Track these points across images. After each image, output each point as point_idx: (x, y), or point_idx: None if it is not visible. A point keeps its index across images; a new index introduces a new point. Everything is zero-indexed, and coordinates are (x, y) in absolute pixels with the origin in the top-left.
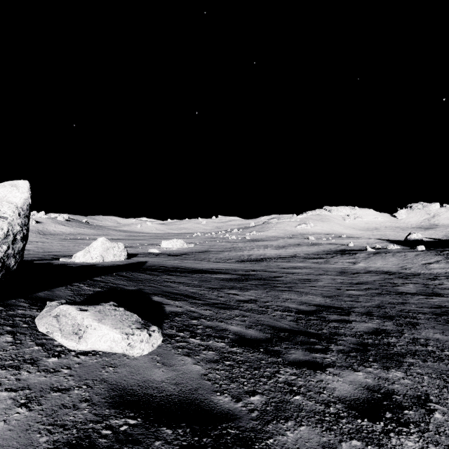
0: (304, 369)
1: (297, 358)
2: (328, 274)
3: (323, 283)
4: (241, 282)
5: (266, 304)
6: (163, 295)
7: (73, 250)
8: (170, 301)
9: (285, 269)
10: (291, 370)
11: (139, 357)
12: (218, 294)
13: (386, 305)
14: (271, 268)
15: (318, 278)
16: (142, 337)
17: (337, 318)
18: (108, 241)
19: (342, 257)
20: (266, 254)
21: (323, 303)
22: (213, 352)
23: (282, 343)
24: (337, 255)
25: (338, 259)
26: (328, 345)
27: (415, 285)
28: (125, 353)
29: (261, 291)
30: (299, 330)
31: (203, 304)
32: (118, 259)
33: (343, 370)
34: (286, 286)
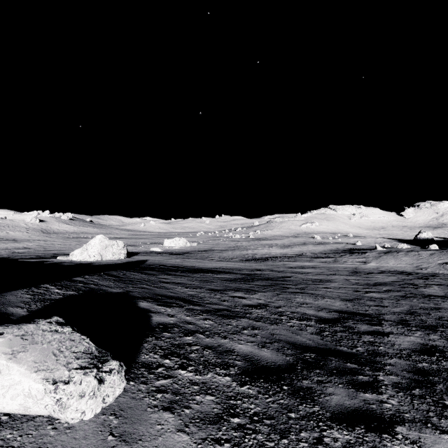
0: (360, 431)
1: (342, 403)
2: (340, 274)
3: (337, 284)
4: (247, 282)
5: (279, 310)
6: (153, 300)
7: (74, 248)
8: (160, 307)
9: (292, 269)
10: (341, 434)
11: (79, 423)
12: (221, 297)
13: (418, 311)
14: (277, 267)
15: (331, 279)
16: (83, 386)
17: (368, 328)
18: (107, 239)
19: (351, 257)
20: (271, 253)
21: (345, 308)
22: (212, 397)
23: (311, 372)
24: (346, 254)
25: (347, 259)
26: (375, 375)
27: (440, 287)
28: (53, 415)
29: (270, 293)
30: (328, 349)
31: (202, 311)
32: (118, 258)
33: (422, 431)
34: (297, 287)
